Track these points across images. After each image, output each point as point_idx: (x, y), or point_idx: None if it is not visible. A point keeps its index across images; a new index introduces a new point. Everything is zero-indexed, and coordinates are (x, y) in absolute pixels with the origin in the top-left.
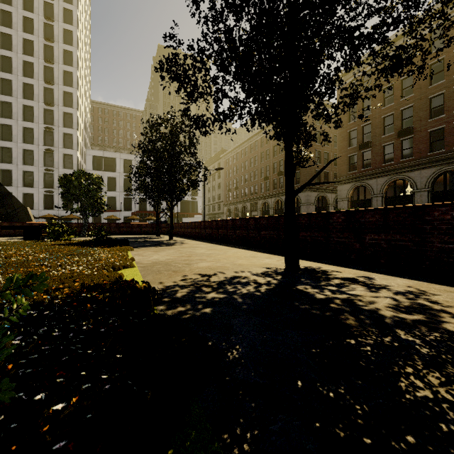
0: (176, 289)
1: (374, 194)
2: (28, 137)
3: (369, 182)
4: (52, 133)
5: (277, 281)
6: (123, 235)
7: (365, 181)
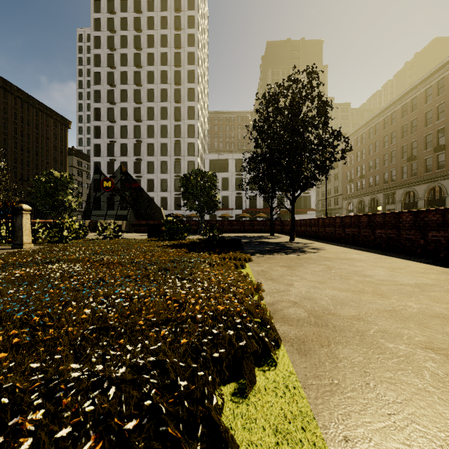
0: None
1: None
2: (163, 151)
3: None
4: (180, 145)
5: None
6: (235, 233)
7: None
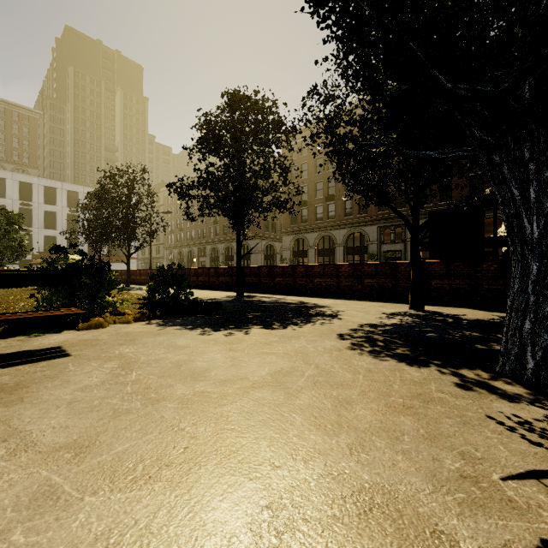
0: None
1: (310, 246)
2: None
3: (306, 236)
4: None
5: (233, 298)
6: None
7: (303, 235)
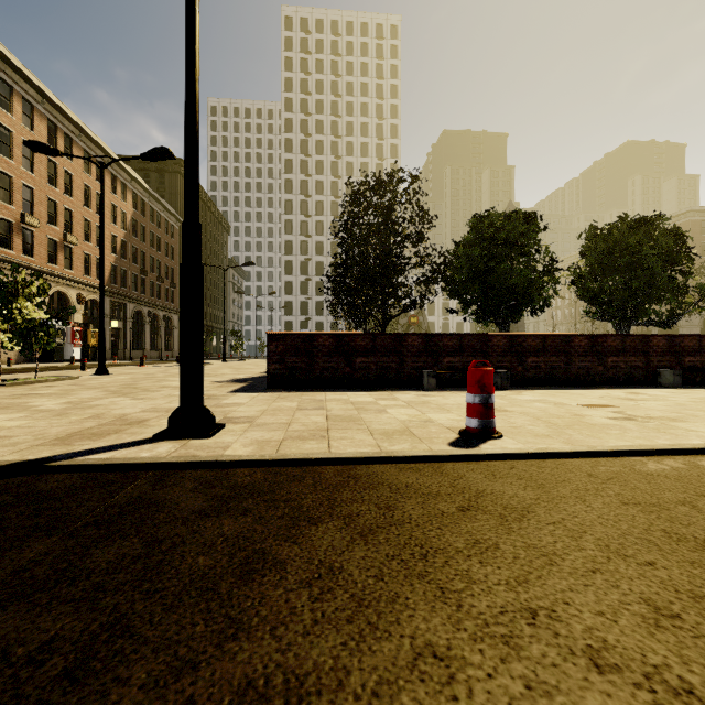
0: None
1: None
2: None
3: None
4: None
5: None
6: None
7: None
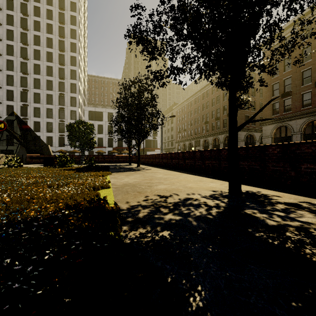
0: (139, 208)
1: (294, 132)
2: (49, 100)
3: (290, 123)
4: (64, 97)
5: (224, 204)
6: (106, 163)
7: (286, 122)
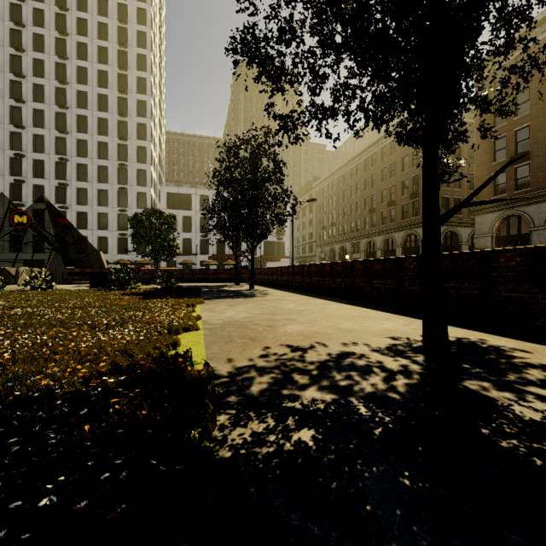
0: (252, 374)
1: (535, 227)
2: (102, 176)
3: (527, 210)
4: (126, 170)
5: (419, 366)
6: (197, 282)
7: (520, 209)
